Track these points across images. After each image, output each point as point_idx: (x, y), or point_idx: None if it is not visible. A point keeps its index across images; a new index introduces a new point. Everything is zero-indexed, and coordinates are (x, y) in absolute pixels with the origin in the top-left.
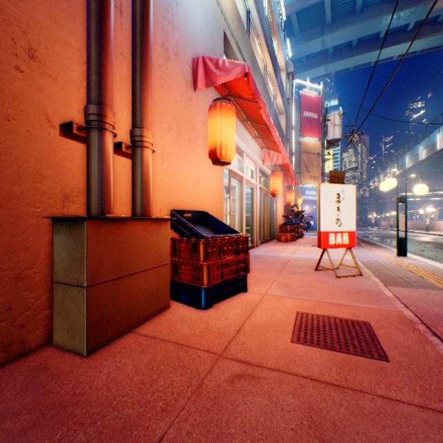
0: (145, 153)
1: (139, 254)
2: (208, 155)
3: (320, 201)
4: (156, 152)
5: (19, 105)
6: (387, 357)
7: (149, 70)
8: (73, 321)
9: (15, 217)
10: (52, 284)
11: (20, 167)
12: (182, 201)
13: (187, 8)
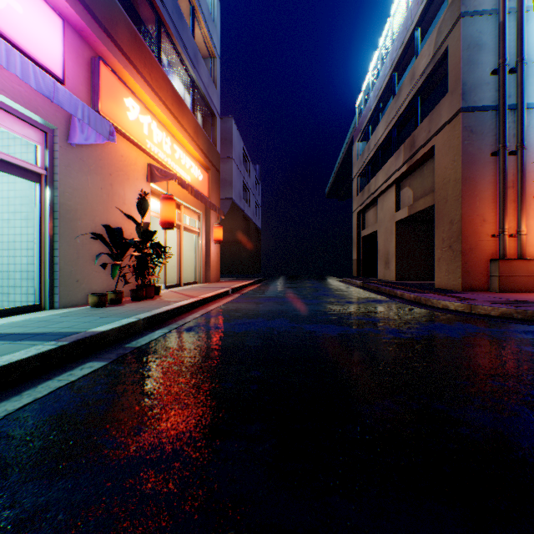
0: (520, 236)
1: (516, 270)
2: None
3: None
4: (531, 230)
5: (480, 234)
6: None
7: (522, 208)
8: (493, 285)
9: (479, 259)
10: (487, 276)
11: (480, 248)
12: None
13: None
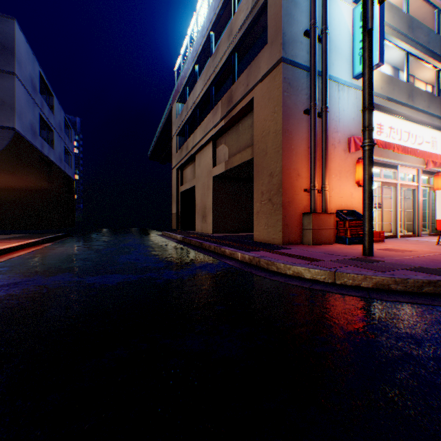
0: (325, 192)
1: (323, 223)
2: (355, 183)
3: (435, 201)
4: (329, 188)
5: (296, 188)
6: (403, 252)
7: (326, 165)
8: (307, 238)
9: (295, 213)
10: (301, 230)
11: (296, 202)
12: (341, 205)
13: (344, 117)
